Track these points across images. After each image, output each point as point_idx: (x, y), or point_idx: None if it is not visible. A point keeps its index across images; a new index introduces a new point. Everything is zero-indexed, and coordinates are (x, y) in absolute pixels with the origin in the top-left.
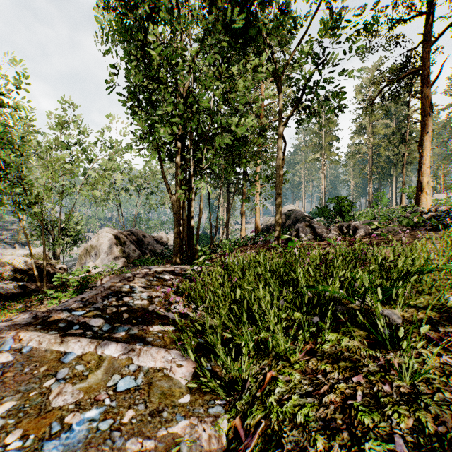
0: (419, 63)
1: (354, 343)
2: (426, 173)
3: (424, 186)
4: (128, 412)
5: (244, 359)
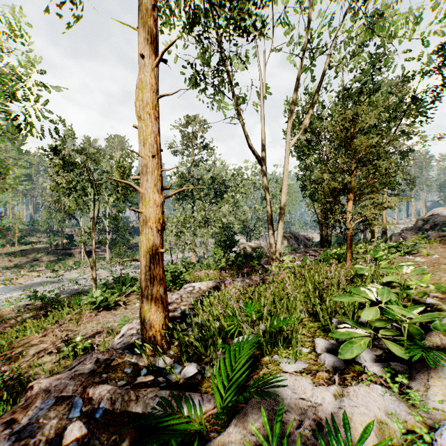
0: None
1: None
2: None
3: None
4: None
5: None
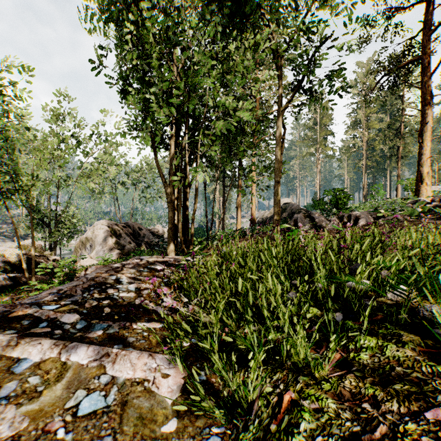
0: (417, 53)
1: (407, 353)
2: (426, 163)
3: (424, 177)
4: None
5: (251, 375)
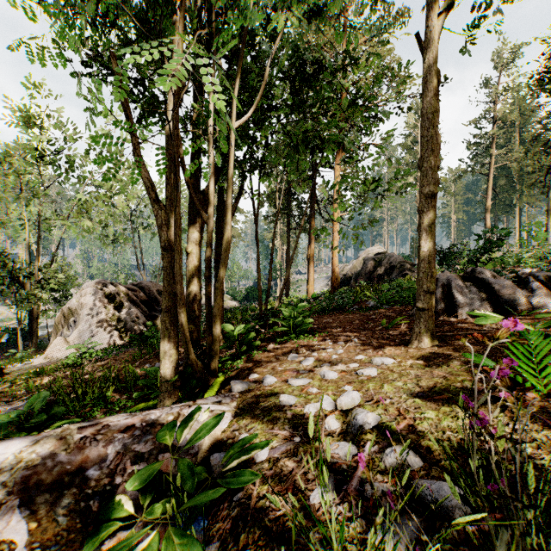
0: None
1: None
2: None
3: None
4: None
5: None
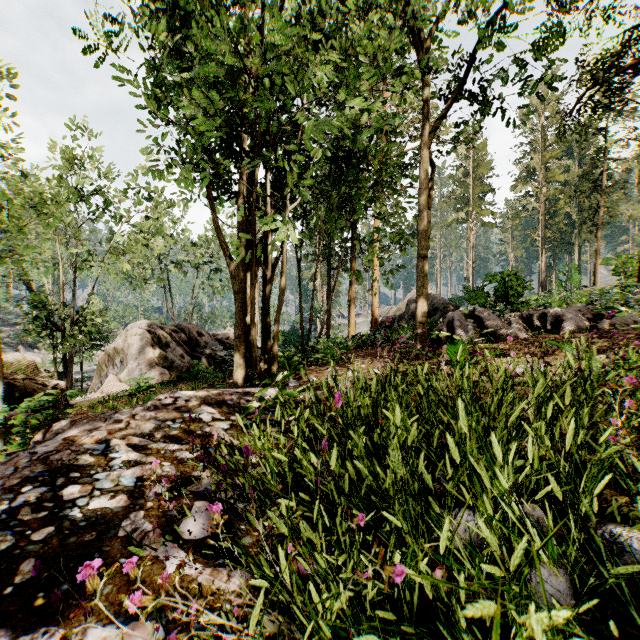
0: (637, 56)
1: None
2: None
3: None
4: None
5: None
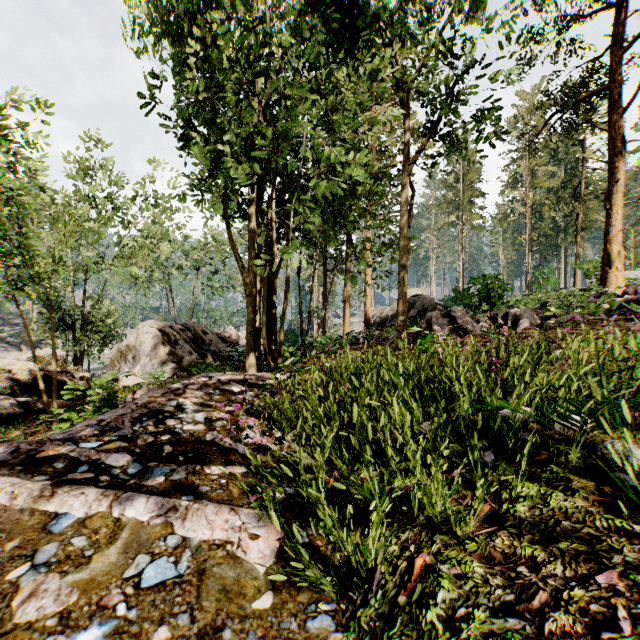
0: (604, 81)
1: (577, 503)
2: (617, 239)
3: (614, 259)
4: (157, 632)
5: (373, 532)
